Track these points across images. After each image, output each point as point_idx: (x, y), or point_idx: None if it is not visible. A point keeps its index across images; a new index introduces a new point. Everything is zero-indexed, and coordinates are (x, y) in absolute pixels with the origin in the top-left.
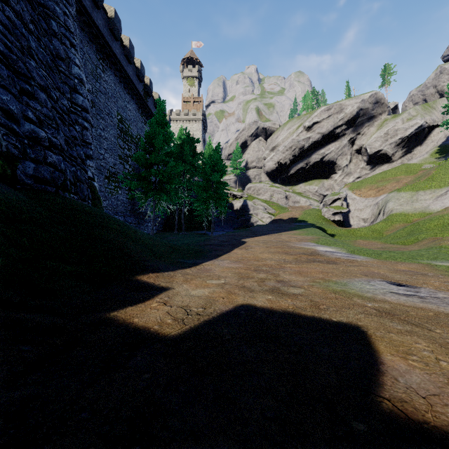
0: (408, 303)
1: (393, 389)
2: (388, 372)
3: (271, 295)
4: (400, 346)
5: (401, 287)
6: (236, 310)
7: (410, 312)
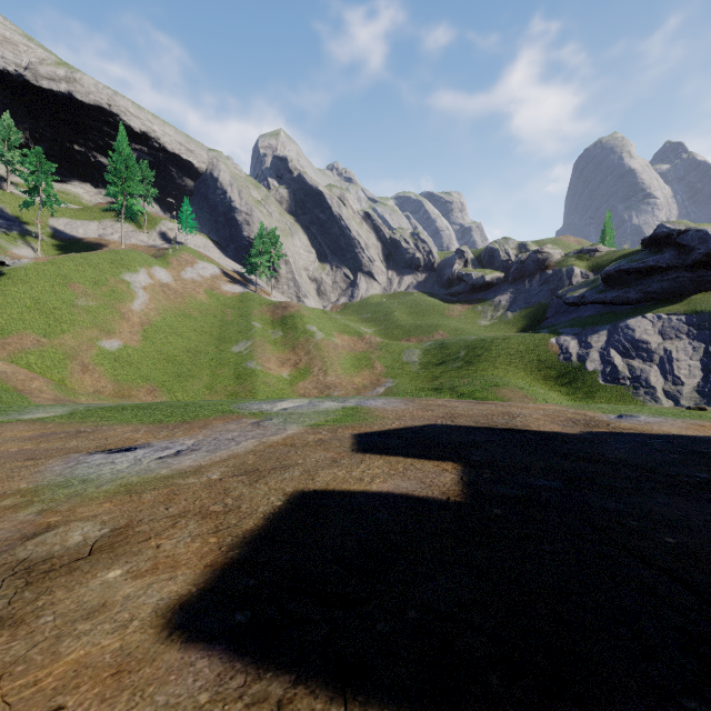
0: (214, 458)
1: (430, 493)
2: (404, 491)
3: (92, 570)
4: (347, 480)
5: (138, 450)
6: (225, 634)
7: (248, 462)
